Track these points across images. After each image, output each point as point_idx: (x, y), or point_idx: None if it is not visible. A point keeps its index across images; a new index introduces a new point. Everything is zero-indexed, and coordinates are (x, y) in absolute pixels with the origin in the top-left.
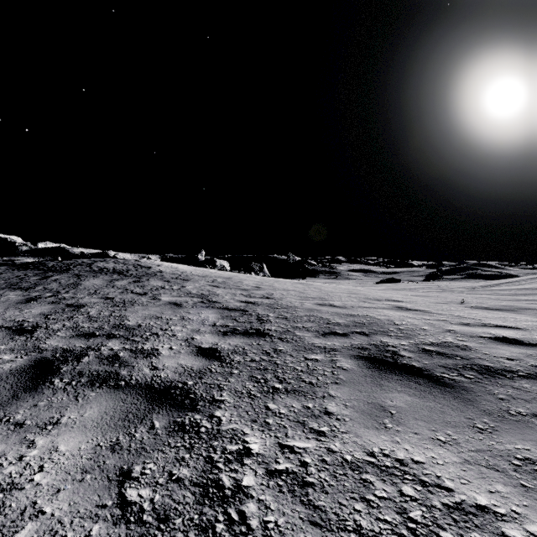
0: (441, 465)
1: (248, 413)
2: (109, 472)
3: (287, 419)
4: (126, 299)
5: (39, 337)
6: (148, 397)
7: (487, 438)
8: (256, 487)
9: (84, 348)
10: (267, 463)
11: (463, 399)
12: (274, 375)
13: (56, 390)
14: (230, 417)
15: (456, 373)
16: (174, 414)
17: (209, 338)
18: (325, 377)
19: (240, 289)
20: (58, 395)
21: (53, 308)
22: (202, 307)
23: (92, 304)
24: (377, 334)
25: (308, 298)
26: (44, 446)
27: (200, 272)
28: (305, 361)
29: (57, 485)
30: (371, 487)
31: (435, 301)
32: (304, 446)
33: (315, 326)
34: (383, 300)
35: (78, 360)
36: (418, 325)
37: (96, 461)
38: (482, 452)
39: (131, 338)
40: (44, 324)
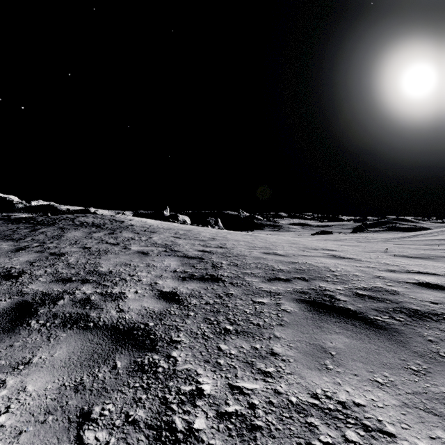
0: (381, 408)
1: (202, 353)
2: (70, 413)
3: (237, 360)
4: (101, 248)
5: (22, 282)
6: (113, 337)
7: (422, 380)
8: (206, 430)
9: (60, 292)
10: (217, 405)
11: (396, 341)
12: (226, 317)
13: (32, 331)
14: (185, 357)
15: (388, 316)
16: (134, 355)
17: (170, 283)
18: (271, 320)
19: (198, 239)
20: (32, 336)
21: (38, 256)
22: (165, 255)
23: (72, 252)
24: (316, 279)
25: (255, 247)
26: (13, 386)
27: (165, 225)
28: (253, 304)
29: (20, 427)
30: (316, 431)
31: (363, 250)
32: (252, 387)
33: (262, 272)
34: (319, 249)
35: (54, 303)
36: (351, 272)
37: (60, 401)
38: (419, 395)
39: (102, 283)
40: (29, 270)
